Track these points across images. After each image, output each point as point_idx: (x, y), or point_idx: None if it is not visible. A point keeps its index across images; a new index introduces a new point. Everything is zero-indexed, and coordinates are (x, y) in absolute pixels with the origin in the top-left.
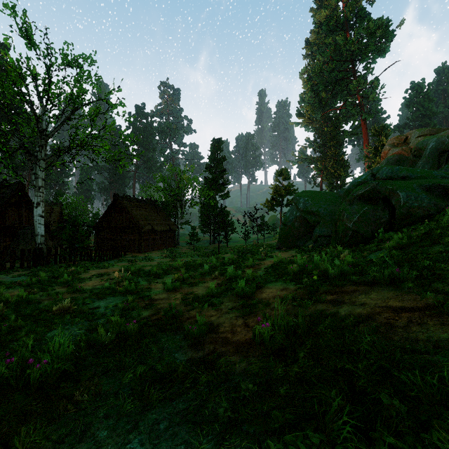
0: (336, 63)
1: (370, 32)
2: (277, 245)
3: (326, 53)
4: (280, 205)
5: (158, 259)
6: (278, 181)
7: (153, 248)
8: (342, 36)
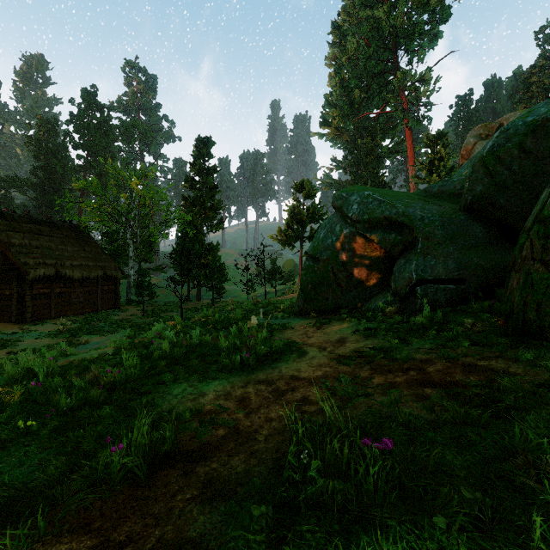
0: (374, 48)
1: (422, 1)
2: (297, 306)
3: (362, 29)
4: (301, 238)
5: (30, 341)
6: (296, 200)
7: (64, 311)
8: (385, 5)
